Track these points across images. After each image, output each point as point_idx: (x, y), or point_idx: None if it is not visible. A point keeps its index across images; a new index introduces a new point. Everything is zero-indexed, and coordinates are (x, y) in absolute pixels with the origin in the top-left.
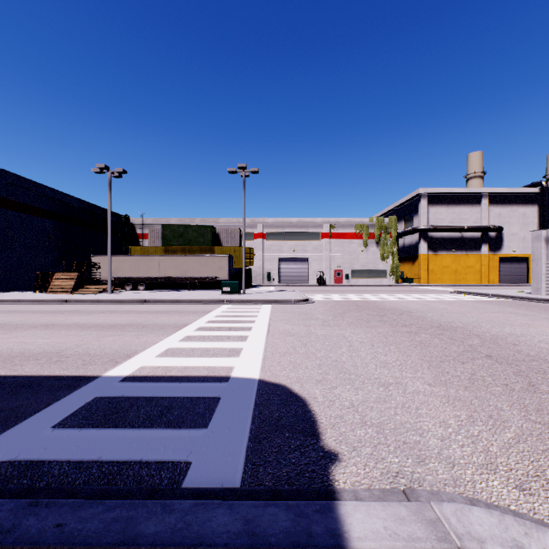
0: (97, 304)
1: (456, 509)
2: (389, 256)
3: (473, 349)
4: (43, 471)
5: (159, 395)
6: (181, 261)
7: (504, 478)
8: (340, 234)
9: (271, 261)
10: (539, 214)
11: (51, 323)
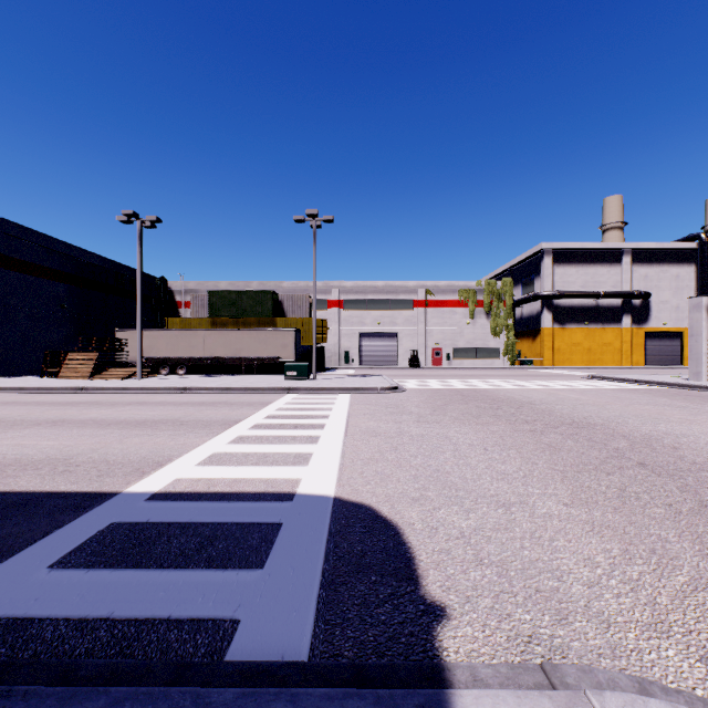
0: (122, 394)
1: (625, 703)
2: (502, 330)
3: (619, 454)
4: (30, 634)
5: (199, 519)
6: (233, 336)
7: (682, 645)
8: (440, 302)
9: (350, 336)
10: (697, 276)
11: (61, 419)
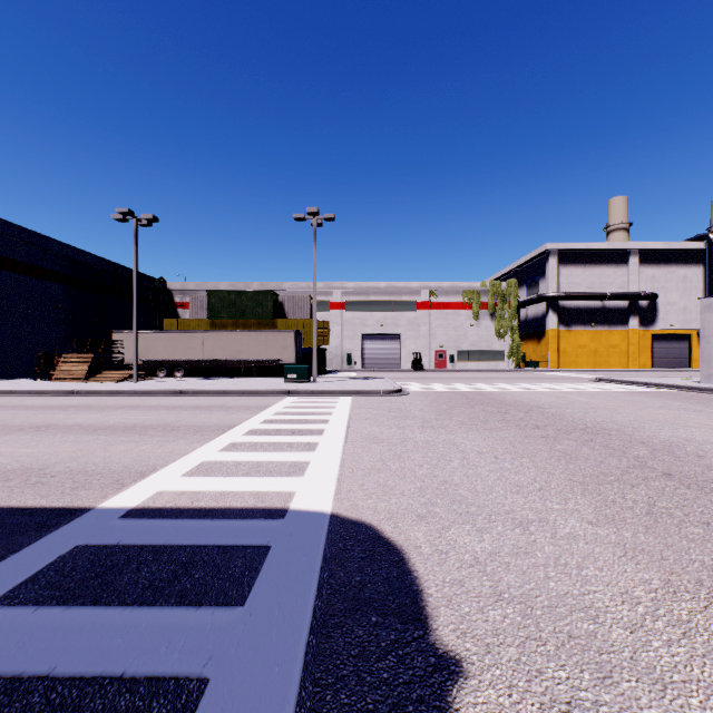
0: (116, 397)
1: None
2: (507, 332)
3: (641, 463)
4: None
5: (177, 541)
6: (232, 338)
7: None
8: (443, 303)
9: (352, 338)
10: (704, 277)
11: (46, 424)
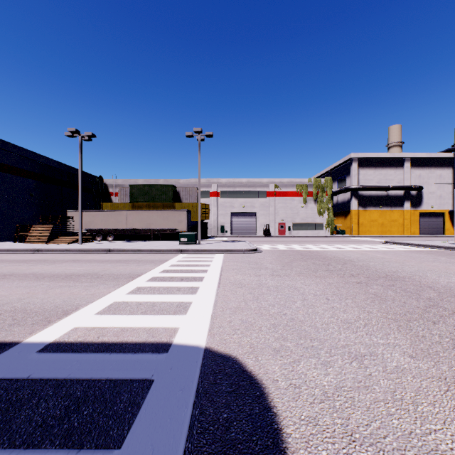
0: (65, 254)
1: None
2: (325, 211)
3: (434, 304)
4: None
5: (77, 375)
6: (145, 215)
7: None
8: (284, 193)
9: (224, 215)
10: (453, 176)
11: (10, 273)
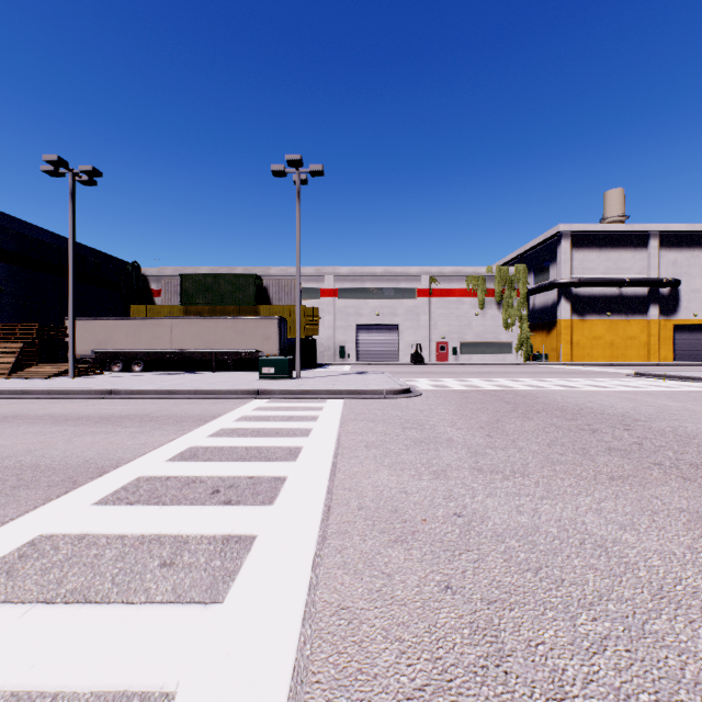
0: (15, 399)
1: None
2: (515, 322)
3: None
4: None
5: None
6: (205, 326)
7: None
8: (445, 291)
9: (345, 329)
10: None
11: None
